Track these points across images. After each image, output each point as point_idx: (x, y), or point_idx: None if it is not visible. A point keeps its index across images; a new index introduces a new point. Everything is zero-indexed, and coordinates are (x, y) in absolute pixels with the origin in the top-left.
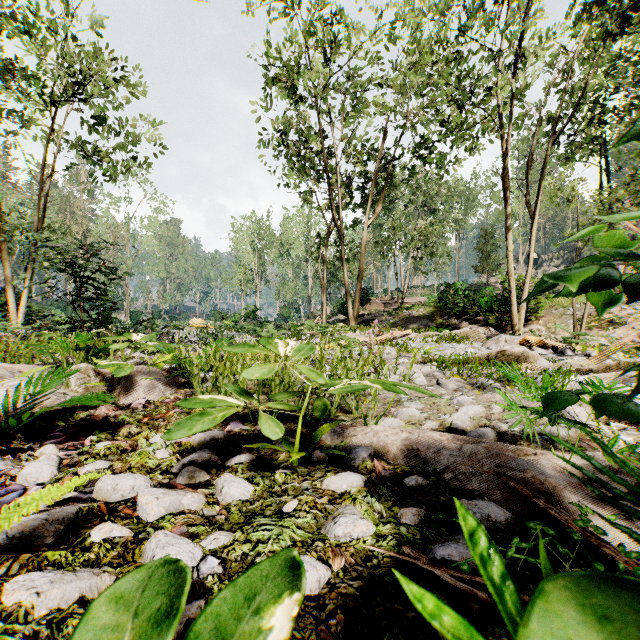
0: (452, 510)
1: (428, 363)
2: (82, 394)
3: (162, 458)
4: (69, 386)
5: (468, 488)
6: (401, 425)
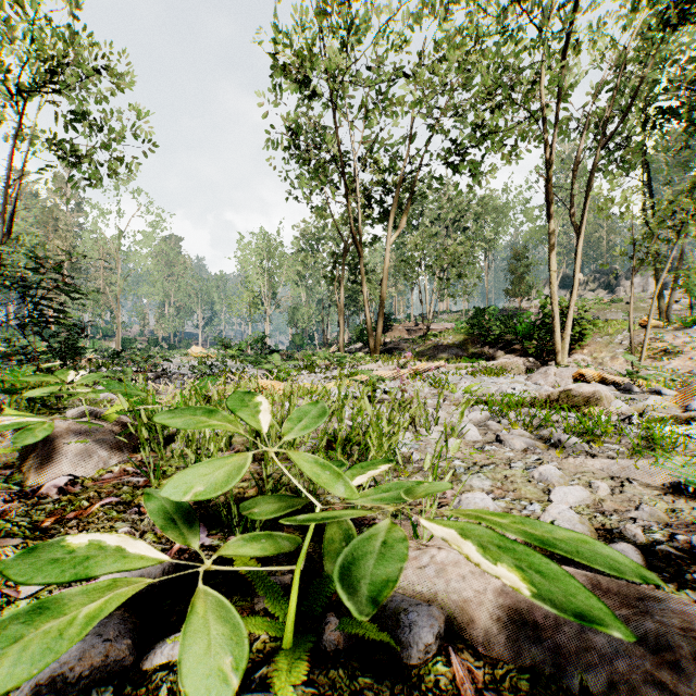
0: None
1: (475, 406)
2: None
3: None
4: None
5: None
6: None
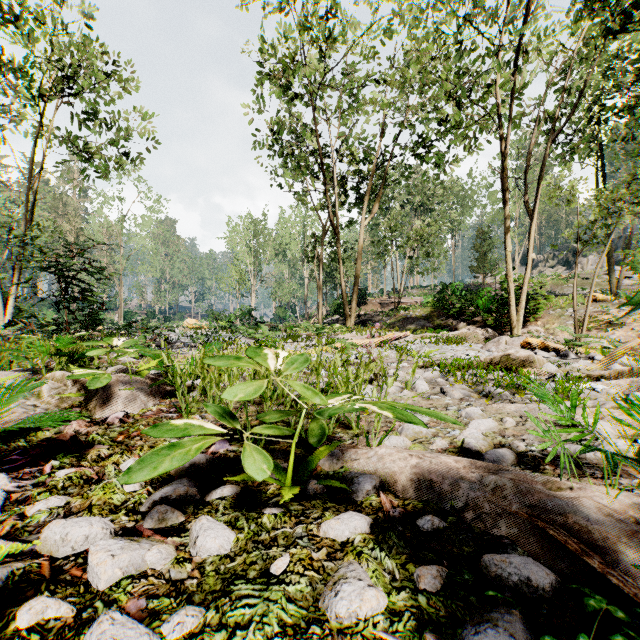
0: (480, 568)
1: (429, 368)
2: (55, 406)
3: (131, 491)
4: (41, 397)
5: (495, 533)
6: (408, 445)
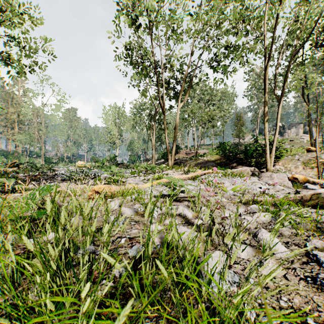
0: None
1: (251, 206)
2: None
3: None
4: None
5: None
6: None
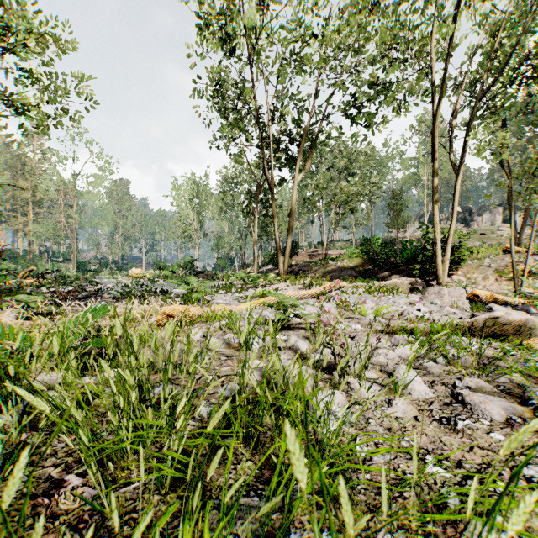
0: None
1: (396, 336)
2: None
3: None
4: None
5: None
6: None
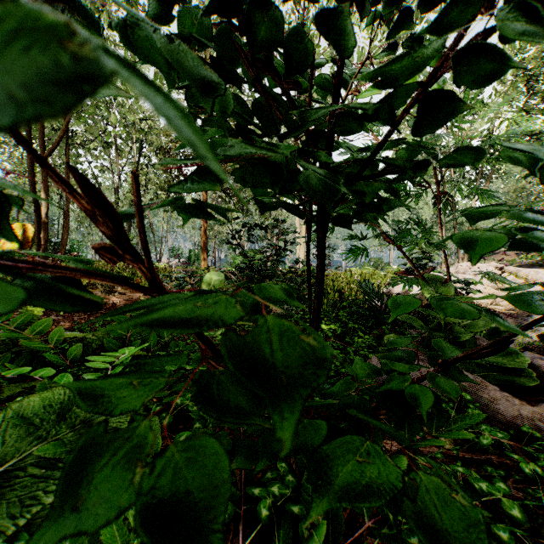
0: None
1: None
2: None
3: None
4: None
5: None
6: None
